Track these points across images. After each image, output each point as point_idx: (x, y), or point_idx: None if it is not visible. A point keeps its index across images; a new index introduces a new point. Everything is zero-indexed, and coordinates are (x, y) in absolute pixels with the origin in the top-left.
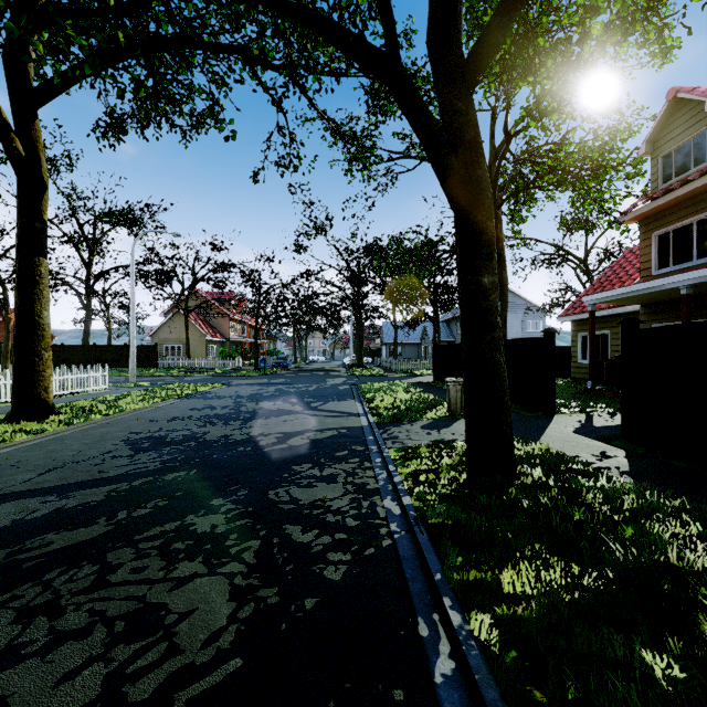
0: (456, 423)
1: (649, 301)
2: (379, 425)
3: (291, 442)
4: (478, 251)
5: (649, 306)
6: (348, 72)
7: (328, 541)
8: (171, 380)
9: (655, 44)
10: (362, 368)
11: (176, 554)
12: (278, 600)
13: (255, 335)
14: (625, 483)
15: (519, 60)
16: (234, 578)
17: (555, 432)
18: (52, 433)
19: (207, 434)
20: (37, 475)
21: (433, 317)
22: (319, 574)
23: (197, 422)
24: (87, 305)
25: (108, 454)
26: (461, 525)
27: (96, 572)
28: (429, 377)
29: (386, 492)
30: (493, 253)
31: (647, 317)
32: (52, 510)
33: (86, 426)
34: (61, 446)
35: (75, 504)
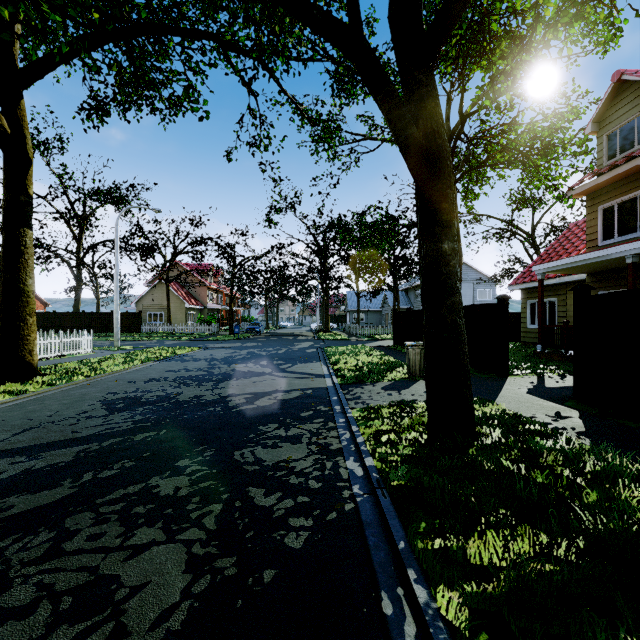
0: (416, 384)
1: (595, 270)
2: (343, 386)
3: (259, 402)
4: (439, 218)
5: (594, 275)
6: (314, 55)
7: (290, 505)
8: (153, 344)
9: (598, 34)
10: (328, 333)
11: (136, 518)
12: (236, 571)
13: (230, 303)
14: (583, 444)
15: (474, 44)
16: (192, 546)
17: (509, 393)
18: (34, 394)
19: (180, 395)
20: (11, 435)
21: (393, 286)
22: (280, 542)
23: (172, 383)
24: (78, 276)
25: (84, 414)
26: (423, 487)
27: (52, 539)
28: (389, 341)
29: (348, 452)
30: (453, 220)
31: (593, 285)
32: (19, 472)
33: (68, 387)
34: (40, 407)
35: (43, 465)
